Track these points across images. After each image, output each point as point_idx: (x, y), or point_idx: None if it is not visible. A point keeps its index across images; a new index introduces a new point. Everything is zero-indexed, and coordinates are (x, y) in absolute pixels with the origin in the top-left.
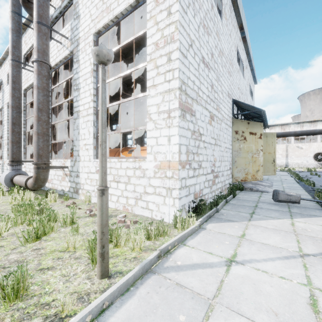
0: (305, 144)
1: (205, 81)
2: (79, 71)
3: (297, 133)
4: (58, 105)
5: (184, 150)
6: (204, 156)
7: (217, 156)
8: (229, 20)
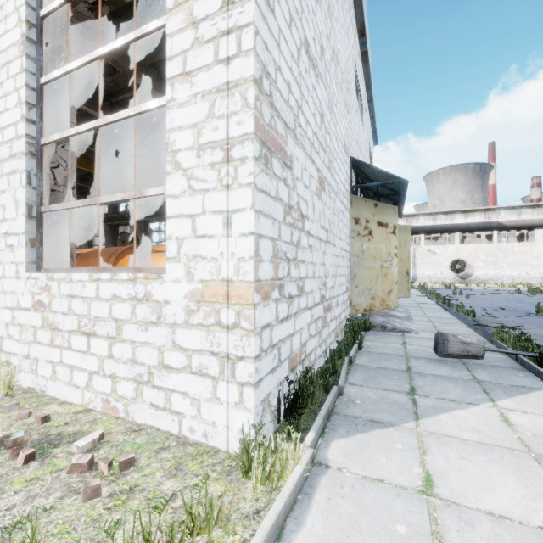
0: (439, 247)
1: (310, 97)
2: None
3: (435, 228)
4: None
5: (269, 252)
6: (308, 267)
7: (330, 266)
8: (346, 5)
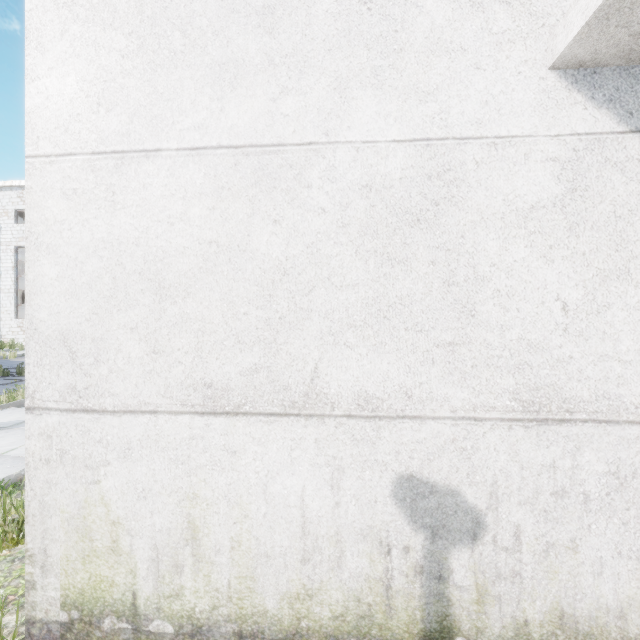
0: None
1: None
2: (1, 263)
3: None
4: None
5: None
6: None
7: None
8: None
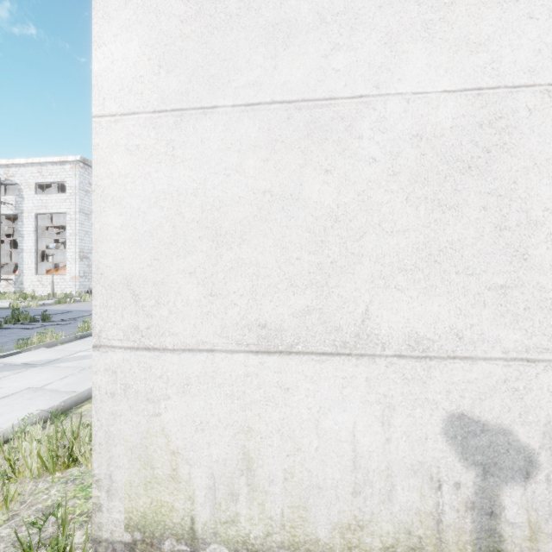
0: None
1: None
2: (24, 228)
3: None
4: None
5: (83, 272)
6: None
7: None
8: None
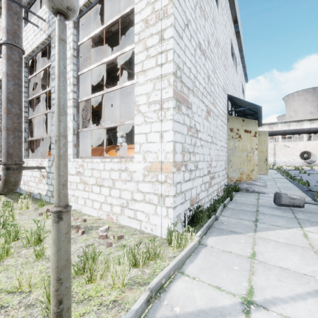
0: (291, 143)
1: (202, 70)
2: None
3: (286, 131)
4: (35, 98)
5: (180, 149)
6: (200, 156)
7: (213, 155)
8: (224, 10)
